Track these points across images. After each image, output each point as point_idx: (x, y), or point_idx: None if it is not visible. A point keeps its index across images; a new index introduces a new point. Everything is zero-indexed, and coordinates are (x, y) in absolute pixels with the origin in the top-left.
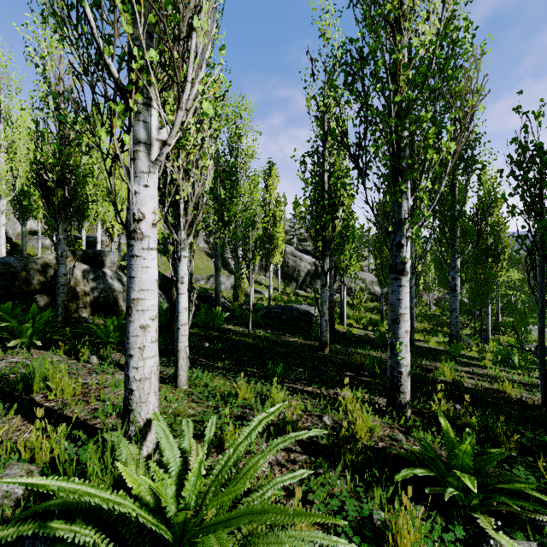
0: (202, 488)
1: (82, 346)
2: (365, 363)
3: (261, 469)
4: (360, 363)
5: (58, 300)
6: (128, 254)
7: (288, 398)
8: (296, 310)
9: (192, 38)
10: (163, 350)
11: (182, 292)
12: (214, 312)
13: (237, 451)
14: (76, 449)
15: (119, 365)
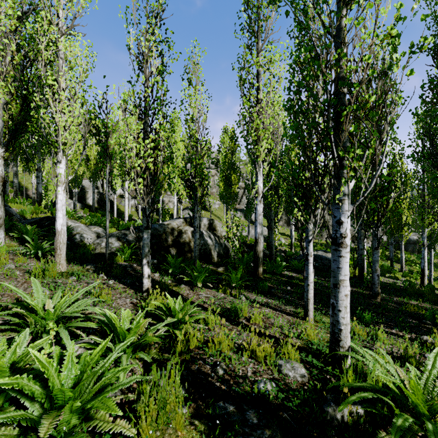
0: (422, 390)
1: (230, 288)
2: (425, 314)
3: (437, 385)
4: (413, 312)
5: (195, 254)
6: (336, 255)
7: (390, 338)
8: (325, 259)
9: (387, 140)
10: (269, 292)
11: (310, 262)
12: (277, 262)
13: (431, 373)
14: (299, 356)
15: (257, 302)
